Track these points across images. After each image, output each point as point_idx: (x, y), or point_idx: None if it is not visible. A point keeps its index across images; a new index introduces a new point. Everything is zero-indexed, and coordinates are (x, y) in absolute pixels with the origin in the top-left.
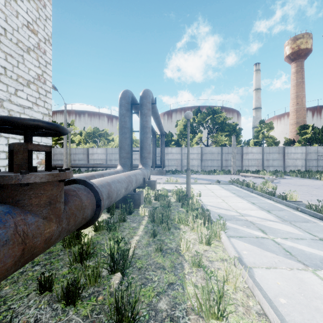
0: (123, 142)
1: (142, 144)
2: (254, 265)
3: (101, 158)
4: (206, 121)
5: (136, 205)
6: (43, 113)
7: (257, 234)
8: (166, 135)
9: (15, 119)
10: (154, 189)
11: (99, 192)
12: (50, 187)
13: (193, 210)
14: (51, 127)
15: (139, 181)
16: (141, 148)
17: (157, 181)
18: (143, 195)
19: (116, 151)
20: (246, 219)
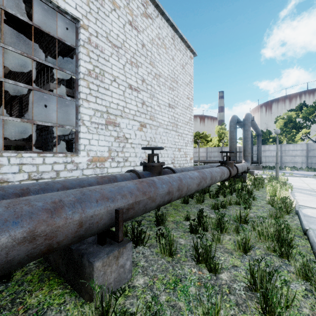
0: (232, 147)
1: (244, 148)
2: (298, 196)
3: (203, 155)
4: (315, 115)
5: (243, 181)
6: (191, 135)
7: (312, 193)
8: (263, 133)
9: (229, 151)
10: (253, 176)
11: (237, 167)
12: (233, 164)
13: (276, 182)
14: (233, 152)
15: (245, 168)
16: (243, 150)
17: (254, 173)
18: (247, 176)
19: (214, 150)
20: (313, 190)
